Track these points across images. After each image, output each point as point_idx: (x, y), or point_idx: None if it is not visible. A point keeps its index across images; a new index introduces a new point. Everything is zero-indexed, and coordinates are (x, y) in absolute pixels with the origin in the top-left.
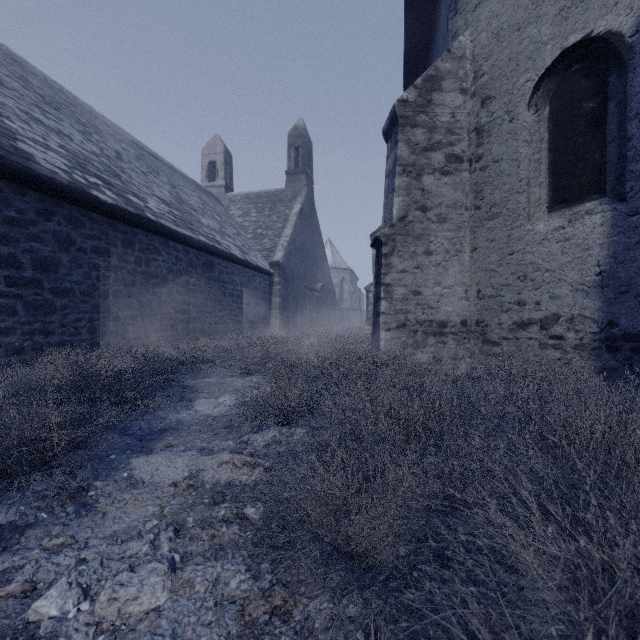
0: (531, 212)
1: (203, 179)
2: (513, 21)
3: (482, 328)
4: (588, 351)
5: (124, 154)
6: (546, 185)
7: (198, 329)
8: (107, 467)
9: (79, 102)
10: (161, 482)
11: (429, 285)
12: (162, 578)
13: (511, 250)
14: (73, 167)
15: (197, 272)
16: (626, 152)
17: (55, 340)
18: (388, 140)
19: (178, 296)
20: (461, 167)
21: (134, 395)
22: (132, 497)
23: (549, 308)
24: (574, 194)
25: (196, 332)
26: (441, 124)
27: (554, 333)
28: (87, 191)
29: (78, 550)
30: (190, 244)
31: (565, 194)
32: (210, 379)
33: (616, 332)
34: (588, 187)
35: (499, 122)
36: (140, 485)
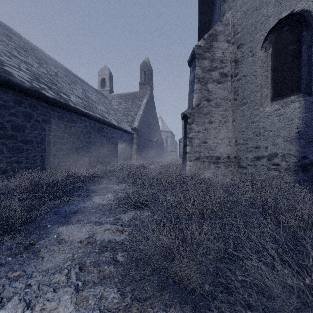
0: (262, 101)
1: (98, 87)
2: (253, 6)
3: (238, 160)
4: (292, 171)
5: (59, 74)
6: (270, 88)
7: (96, 160)
8: (46, 232)
9: (37, 48)
10: (74, 240)
11: (211, 138)
12: (71, 296)
13: (252, 121)
14: (33, 79)
15: (95, 132)
16: (311, 71)
17: (23, 166)
18: (190, 66)
19: (86, 144)
20: (227, 79)
21: (62, 194)
22: (58, 248)
23: (272, 150)
24: (285, 92)
25: (95, 162)
26: (217, 58)
27: (274, 162)
28: (39, 91)
29: (27, 279)
30: (92, 118)
31: (280, 92)
32: (101, 185)
33: (306, 162)
34: (292, 89)
35: (246, 56)
36: (63, 242)
